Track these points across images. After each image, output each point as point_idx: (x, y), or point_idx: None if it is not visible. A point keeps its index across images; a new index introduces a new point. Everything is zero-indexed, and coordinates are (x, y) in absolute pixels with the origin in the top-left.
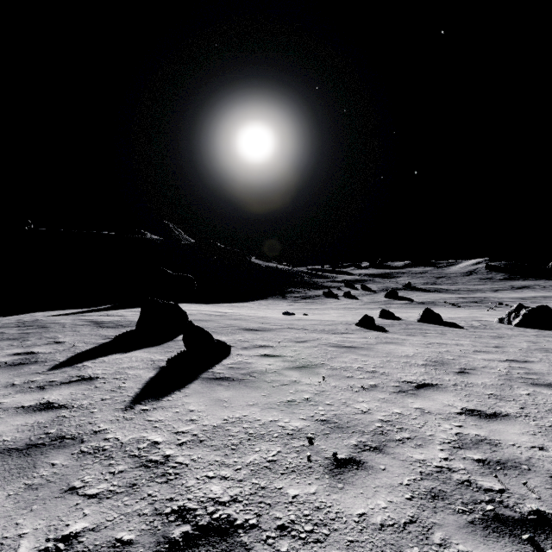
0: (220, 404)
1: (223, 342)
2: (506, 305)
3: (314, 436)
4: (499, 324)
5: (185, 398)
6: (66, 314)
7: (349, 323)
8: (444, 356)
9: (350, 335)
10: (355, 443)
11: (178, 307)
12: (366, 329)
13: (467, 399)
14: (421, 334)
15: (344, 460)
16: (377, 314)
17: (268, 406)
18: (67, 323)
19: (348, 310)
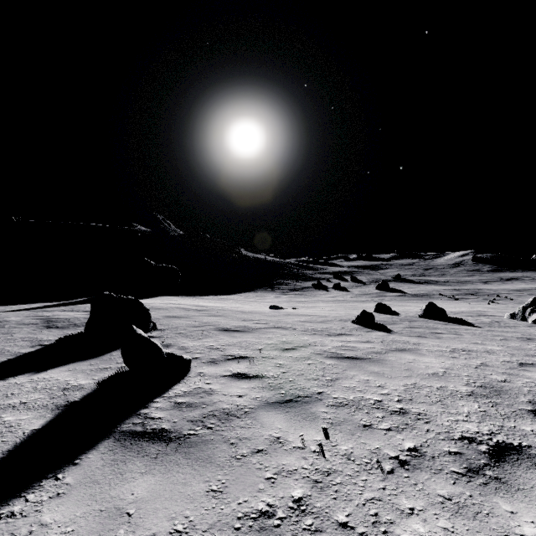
0: (111, 529)
1: (179, 357)
2: (505, 298)
3: None
4: (512, 320)
5: (49, 507)
6: (27, 309)
7: (344, 319)
8: (488, 375)
9: (349, 338)
10: None
11: (138, 303)
12: (365, 328)
13: None
14: (433, 334)
15: None
16: (371, 307)
17: None
18: (13, 321)
19: (339, 303)
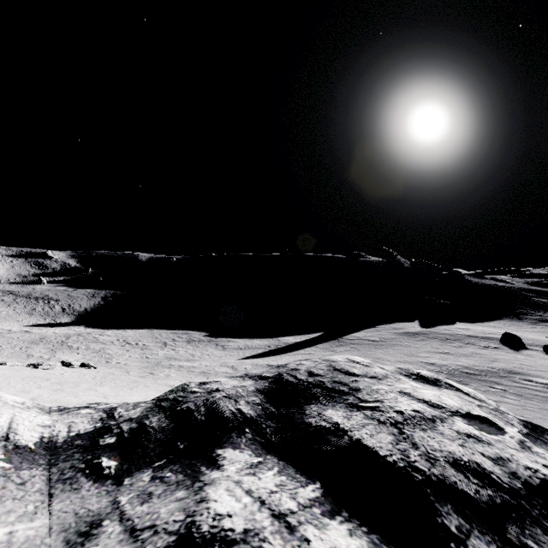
0: None
1: None
2: None
3: None
4: None
5: None
6: (426, 327)
7: None
8: None
9: None
10: None
11: (516, 335)
12: None
13: None
14: None
15: None
16: None
17: None
18: (453, 334)
19: None
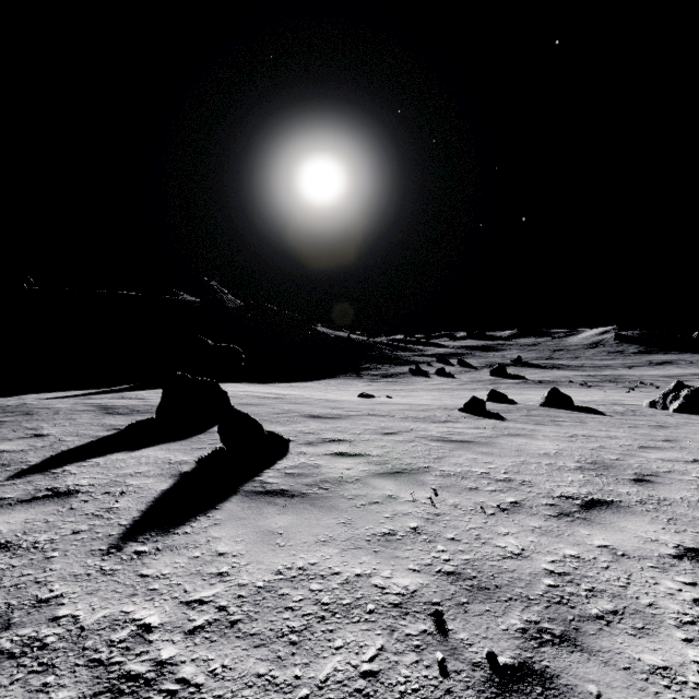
0: (270, 539)
1: (278, 435)
2: (650, 385)
3: (441, 610)
4: (651, 409)
5: (213, 530)
6: (67, 396)
7: (450, 407)
8: (602, 455)
9: (456, 425)
10: (521, 626)
11: (215, 385)
12: (475, 416)
13: (675, 529)
14: (552, 422)
15: (511, 669)
16: (483, 396)
17: (352, 544)
18: (64, 407)
19: (443, 392)
